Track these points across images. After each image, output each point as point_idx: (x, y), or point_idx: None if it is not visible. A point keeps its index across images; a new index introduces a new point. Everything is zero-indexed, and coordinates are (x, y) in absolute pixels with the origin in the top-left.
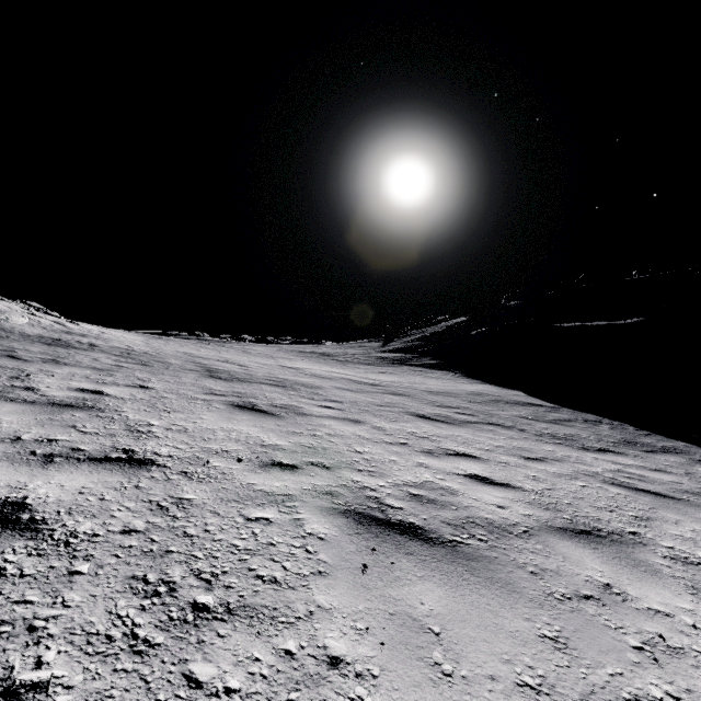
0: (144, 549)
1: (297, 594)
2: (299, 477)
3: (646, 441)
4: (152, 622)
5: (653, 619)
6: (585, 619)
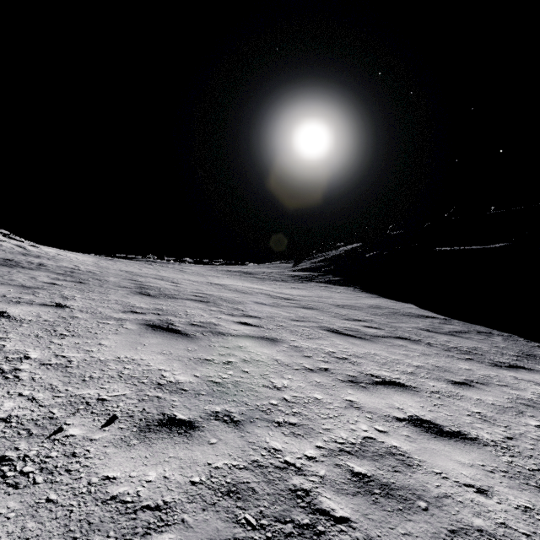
0: None
1: None
2: (192, 449)
3: None
4: None
5: None
6: None
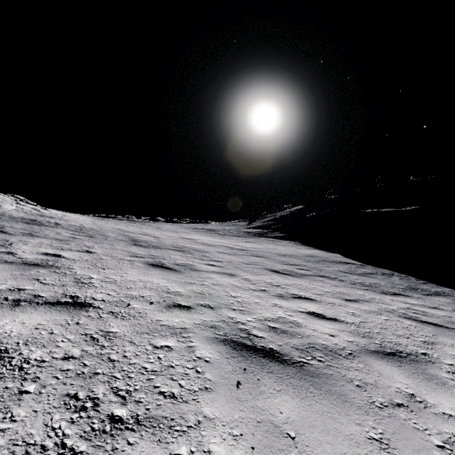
0: (77, 371)
1: (189, 406)
2: (192, 314)
3: (424, 288)
4: (78, 433)
5: (448, 422)
6: (399, 423)
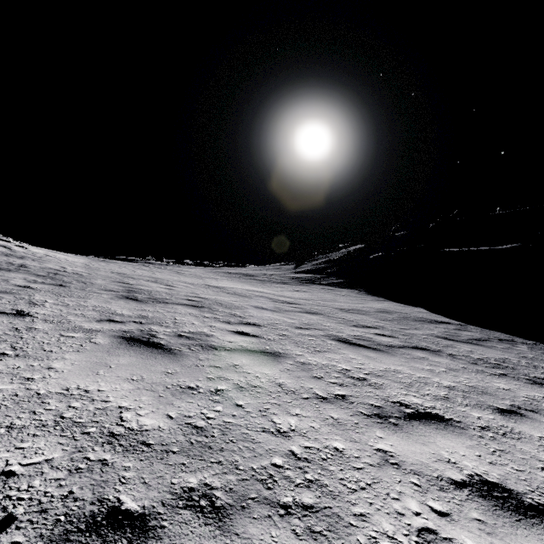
0: None
1: None
2: None
3: None
4: None
5: None
6: None
